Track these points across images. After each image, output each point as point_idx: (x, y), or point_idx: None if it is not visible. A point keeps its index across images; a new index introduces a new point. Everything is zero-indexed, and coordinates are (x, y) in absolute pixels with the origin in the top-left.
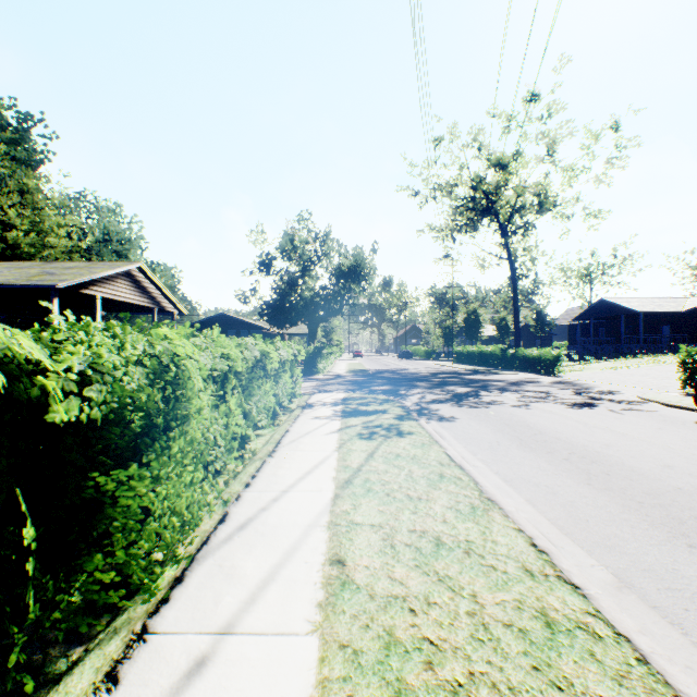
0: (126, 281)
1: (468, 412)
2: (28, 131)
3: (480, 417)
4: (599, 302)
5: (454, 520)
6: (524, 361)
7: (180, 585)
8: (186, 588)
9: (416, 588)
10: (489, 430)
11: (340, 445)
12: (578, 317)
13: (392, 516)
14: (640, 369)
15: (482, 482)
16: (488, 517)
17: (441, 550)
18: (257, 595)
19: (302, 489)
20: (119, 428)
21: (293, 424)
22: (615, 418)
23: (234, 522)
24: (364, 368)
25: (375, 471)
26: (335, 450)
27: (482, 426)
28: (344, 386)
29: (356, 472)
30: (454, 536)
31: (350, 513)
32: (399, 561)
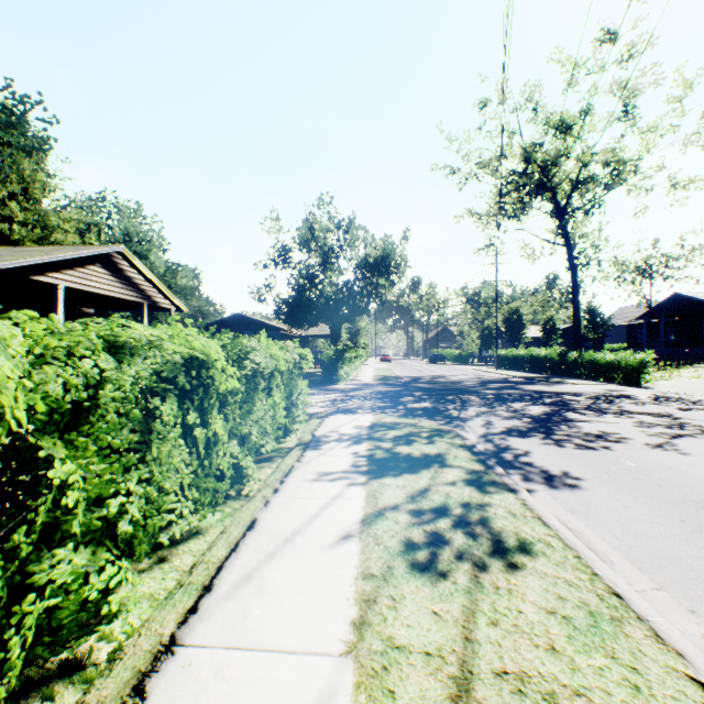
0: (103, 269)
1: (586, 460)
2: (25, 114)
3: (622, 477)
4: (672, 297)
5: None
6: (592, 367)
7: None
8: None
9: None
10: (685, 526)
11: (361, 616)
12: (644, 315)
13: None
14: None
15: None
16: None
17: None
18: None
19: None
20: None
21: (272, 497)
22: None
23: None
24: (394, 375)
25: None
26: (348, 648)
27: (654, 508)
28: (371, 401)
29: None
30: None
31: None
32: None
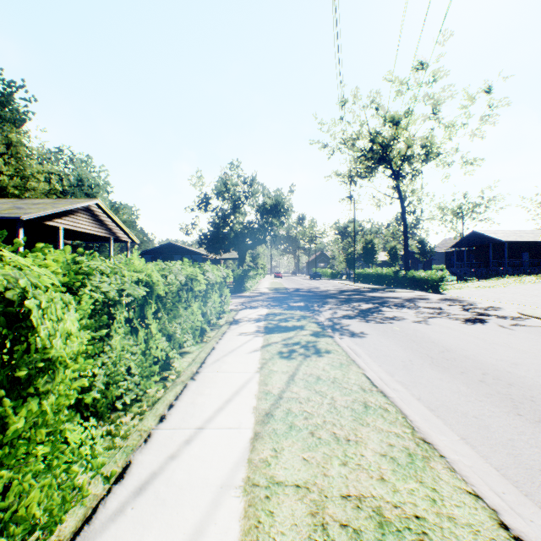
0: (86, 215)
1: (376, 327)
2: (12, 95)
3: (388, 333)
4: (471, 233)
5: (393, 476)
6: (413, 281)
7: None
8: None
9: None
10: (399, 347)
11: (261, 366)
12: (454, 245)
13: (320, 470)
14: (510, 288)
15: (411, 415)
16: (432, 472)
17: (388, 537)
18: None
19: (219, 425)
20: None
21: (219, 340)
22: (509, 334)
23: (134, 479)
24: (283, 287)
25: (296, 398)
26: (257, 371)
27: (392, 342)
28: (267, 302)
29: (277, 400)
30: (399, 507)
31: (270, 464)
32: None
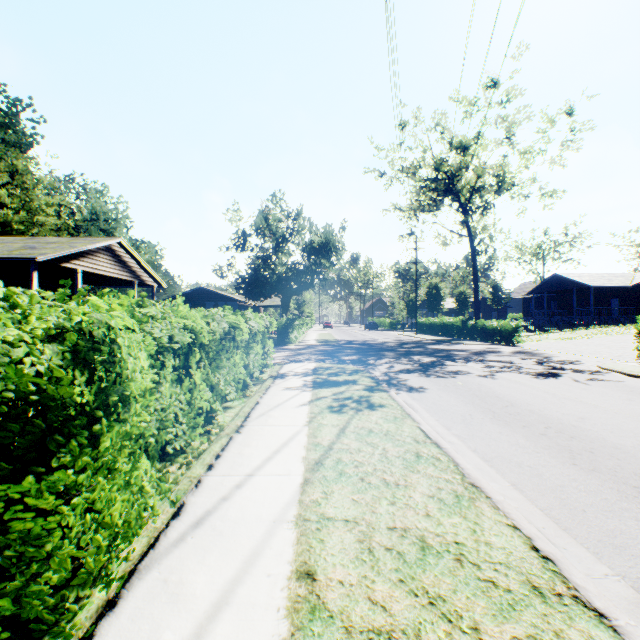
0: (107, 255)
1: (437, 382)
2: (17, 115)
3: (449, 388)
4: (552, 276)
5: (438, 513)
6: (484, 331)
7: (110, 612)
8: (118, 618)
9: (403, 617)
10: (460, 402)
11: (310, 420)
12: (533, 291)
13: (368, 508)
14: (594, 340)
15: (463, 464)
16: (476, 510)
17: (428, 557)
18: (205, 629)
19: (268, 472)
20: (19, 424)
21: (263, 395)
22: (583, 389)
23: (190, 516)
24: (333, 338)
25: (347, 449)
26: (306, 424)
27: (453, 397)
28: (315, 355)
29: (327, 450)
30: (441, 536)
31: (320, 504)
32: (379, 573)
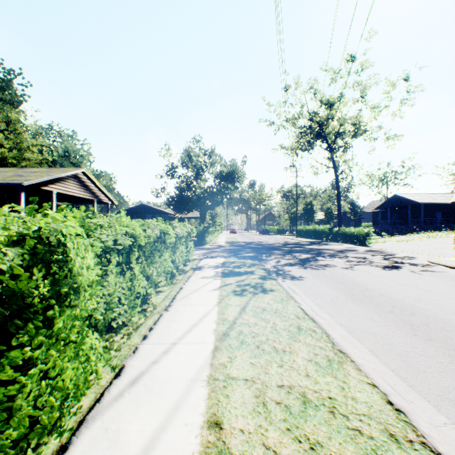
0: (74, 181)
1: (311, 272)
2: (11, 81)
3: (321, 277)
4: (393, 196)
5: (315, 373)
6: (345, 235)
7: None
8: None
9: None
10: (329, 287)
11: (220, 301)
12: (379, 206)
13: (262, 370)
14: (424, 241)
15: (333, 335)
16: (344, 371)
17: (308, 409)
18: None
19: (188, 341)
20: None
21: (186, 282)
22: (417, 277)
23: (128, 376)
24: (237, 241)
25: (246, 323)
26: (216, 304)
27: (323, 284)
28: (224, 253)
29: (232, 324)
30: (318, 392)
31: (226, 366)
32: (271, 423)
